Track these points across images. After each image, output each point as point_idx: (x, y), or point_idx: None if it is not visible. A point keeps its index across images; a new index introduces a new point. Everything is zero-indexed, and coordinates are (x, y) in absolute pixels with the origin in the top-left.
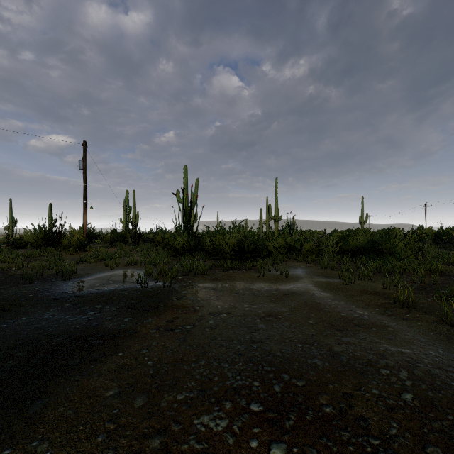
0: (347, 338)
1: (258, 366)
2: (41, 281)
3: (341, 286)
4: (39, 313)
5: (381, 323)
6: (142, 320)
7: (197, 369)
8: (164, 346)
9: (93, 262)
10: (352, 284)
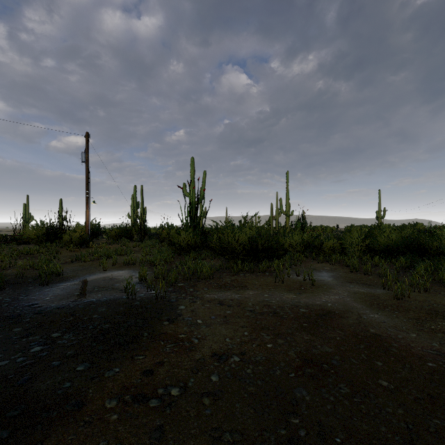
0: None
1: None
2: (15, 286)
3: (392, 301)
4: None
5: None
6: (104, 371)
7: None
8: None
9: (90, 261)
10: (405, 297)
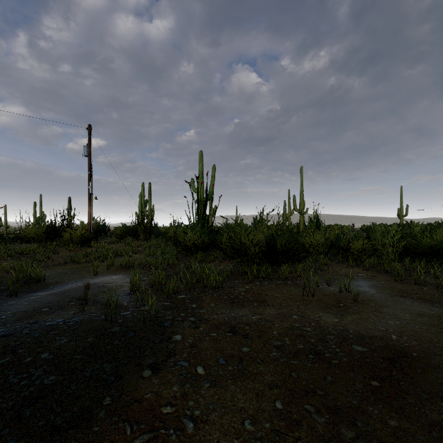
0: None
1: None
2: None
3: None
4: None
5: None
6: None
7: None
8: None
9: (86, 262)
10: None
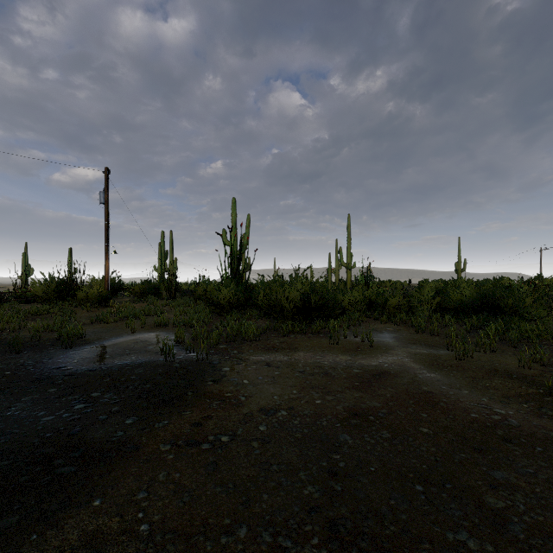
0: (501, 472)
1: (351, 548)
2: (33, 349)
3: (453, 361)
4: (2, 405)
5: (546, 436)
6: (153, 424)
7: (230, 552)
8: (178, 484)
9: (113, 322)
10: (468, 358)
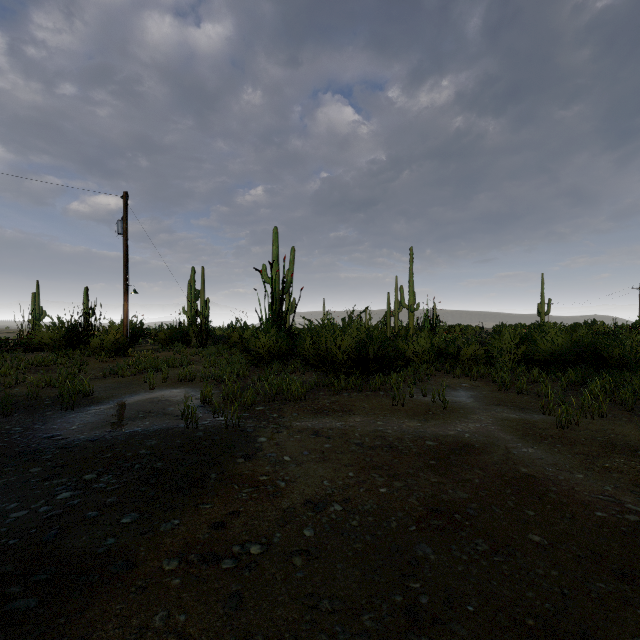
0: None
1: None
2: (27, 411)
3: (554, 430)
4: None
5: None
6: (159, 524)
7: None
8: (182, 634)
9: (131, 375)
10: (572, 426)
